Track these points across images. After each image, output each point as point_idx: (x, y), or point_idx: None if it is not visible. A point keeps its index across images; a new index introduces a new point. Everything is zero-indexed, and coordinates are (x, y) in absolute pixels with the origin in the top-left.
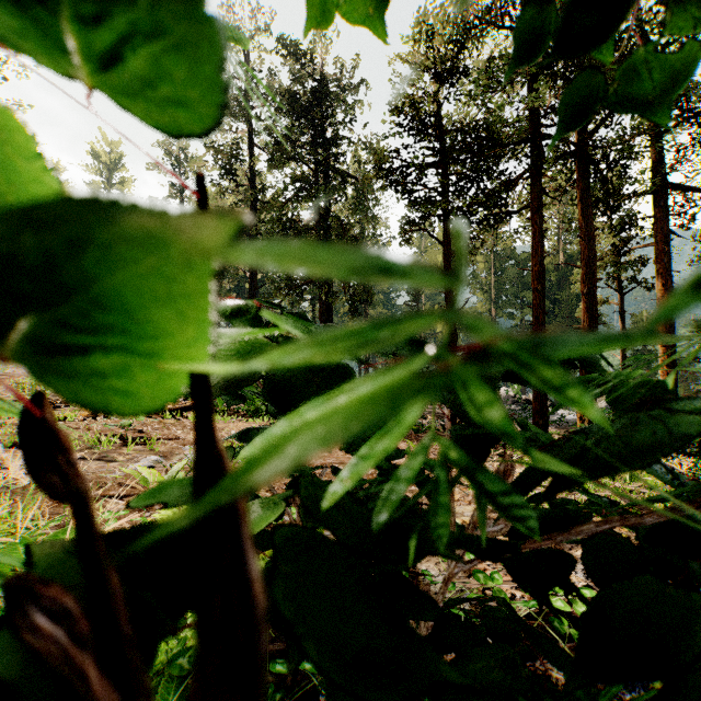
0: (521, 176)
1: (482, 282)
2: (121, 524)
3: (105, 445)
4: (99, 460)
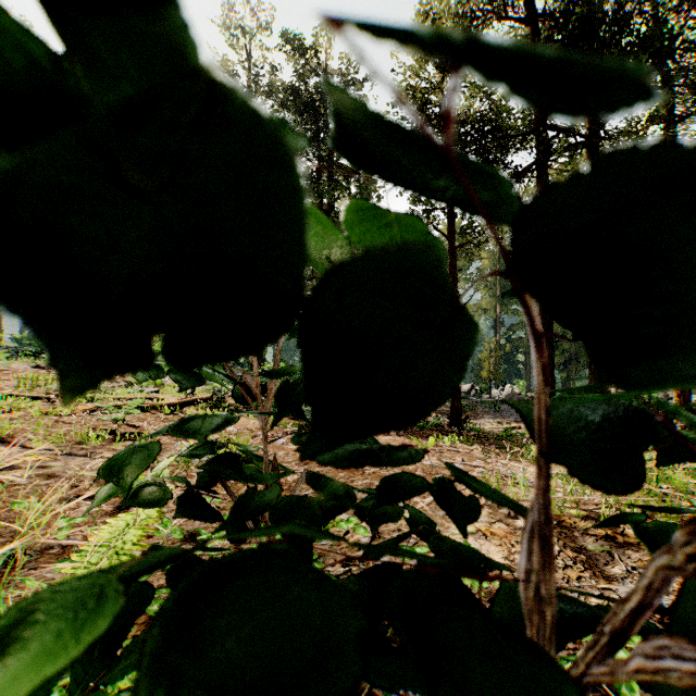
0: (528, 168)
1: (487, 278)
2: (83, 530)
3: (93, 440)
4: (84, 456)
